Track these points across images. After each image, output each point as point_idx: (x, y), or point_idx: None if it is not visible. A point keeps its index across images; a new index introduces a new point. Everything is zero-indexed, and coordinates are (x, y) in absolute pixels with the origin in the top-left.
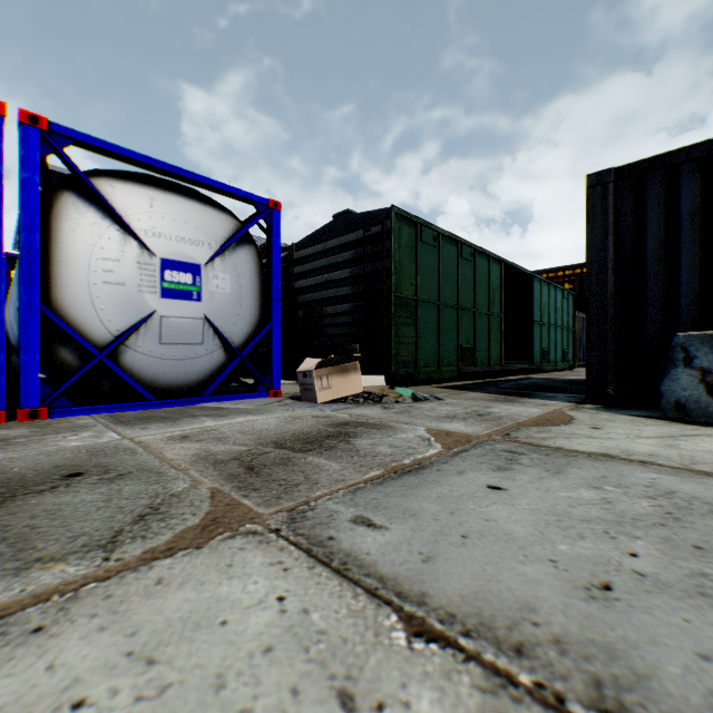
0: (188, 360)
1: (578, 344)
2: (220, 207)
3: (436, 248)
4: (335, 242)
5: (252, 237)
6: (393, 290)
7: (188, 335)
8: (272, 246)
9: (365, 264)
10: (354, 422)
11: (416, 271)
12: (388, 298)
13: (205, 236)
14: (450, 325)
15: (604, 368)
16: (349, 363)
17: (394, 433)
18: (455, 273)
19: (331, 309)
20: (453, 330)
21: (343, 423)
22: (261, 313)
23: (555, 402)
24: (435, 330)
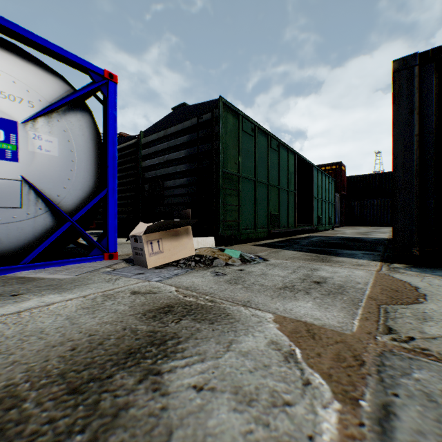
0: (2, 225)
1: (335, 213)
2: (48, 69)
3: (253, 138)
4: (174, 128)
5: (88, 106)
6: (221, 166)
7: (0, 198)
8: (108, 116)
9: (198, 146)
10: (180, 305)
11: (238, 153)
12: (216, 172)
13: (25, 93)
14: (263, 197)
15: (410, 231)
16: (181, 227)
17: (235, 336)
18: (266, 158)
19: (170, 182)
20: (265, 201)
21: (165, 308)
22: (97, 180)
23: (364, 261)
24: (252, 200)
